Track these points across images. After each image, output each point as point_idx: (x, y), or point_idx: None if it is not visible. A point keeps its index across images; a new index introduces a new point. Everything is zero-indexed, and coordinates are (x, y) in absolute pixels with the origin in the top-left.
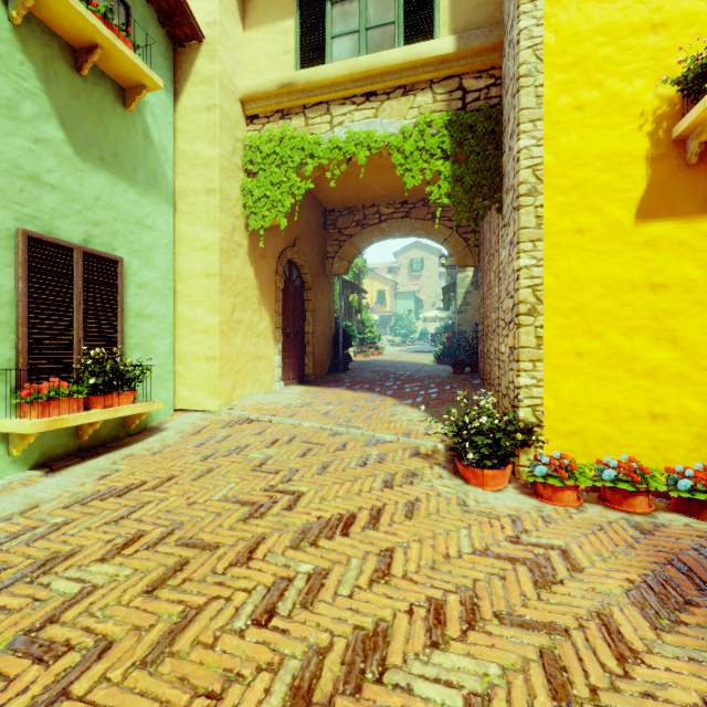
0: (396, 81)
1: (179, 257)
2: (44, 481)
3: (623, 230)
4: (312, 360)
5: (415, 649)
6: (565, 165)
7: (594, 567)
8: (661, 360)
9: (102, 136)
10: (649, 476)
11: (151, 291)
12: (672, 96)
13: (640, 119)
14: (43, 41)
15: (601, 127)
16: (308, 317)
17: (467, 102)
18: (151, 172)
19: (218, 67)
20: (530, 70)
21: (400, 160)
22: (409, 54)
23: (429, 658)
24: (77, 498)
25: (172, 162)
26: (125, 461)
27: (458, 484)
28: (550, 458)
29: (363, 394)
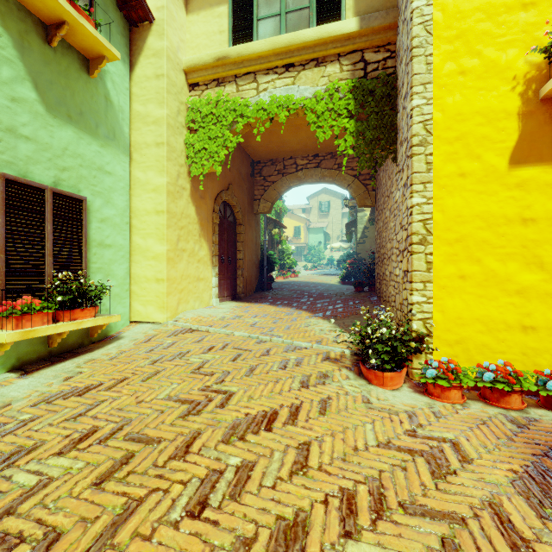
0: (310, 54)
1: (134, 198)
2: (18, 382)
3: (499, 174)
4: (242, 281)
5: (331, 538)
6: (450, 120)
7: (482, 458)
8: (530, 281)
9: (69, 97)
10: (522, 378)
11: (111, 225)
12: (539, 63)
13: (512, 82)
14: (19, 17)
15: (480, 89)
16: (239, 247)
17: (368, 71)
18: (111, 128)
19: (165, 43)
20: (421, 42)
21: (313, 119)
22: (320, 33)
23: (343, 548)
24: (44, 397)
25: (128, 121)
26: (87, 364)
27: (363, 384)
28: (439, 363)
29: (283, 309)
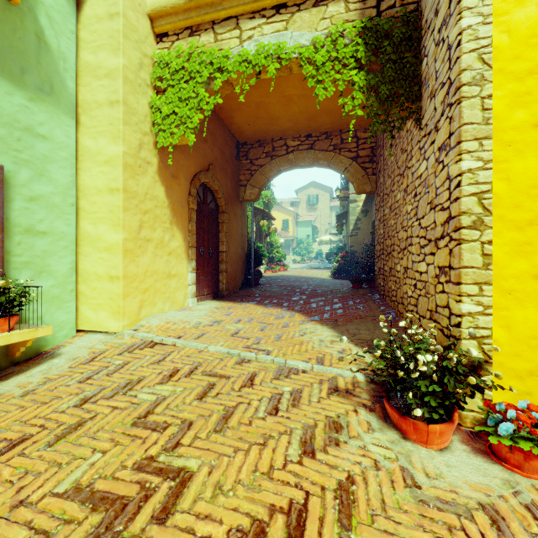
0: None
1: (82, 173)
2: None
3: None
4: (225, 277)
5: None
6: (520, 45)
7: None
8: None
9: None
10: None
11: (46, 205)
12: None
13: None
14: None
15: None
16: (222, 238)
17: (382, 9)
18: (46, 79)
19: None
20: None
21: (311, 72)
22: None
23: None
24: None
25: (74, 73)
26: None
27: (394, 439)
28: (517, 412)
29: (273, 310)
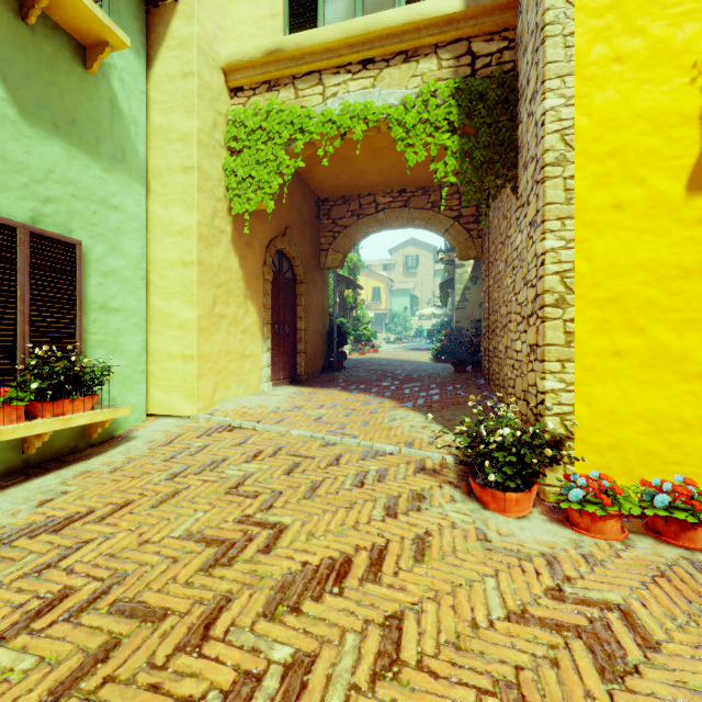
0: (396, 45)
1: (153, 244)
2: None
3: (671, 204)
4: (304, 359)
5: None
6: (600, 128)
7: (673, 640)
8: None
9: (55, 99)
10: None
11: (119, 280)
12: None
13: (692, 71)
14: None
15: (644, 82)
16: (300, 312)
17: (477, 68)
18: (119, 146)
19: (196, 29)
20: (558, 16)
21: (401, 134)
22: (411, 14)
23: None
24: (1, 535)
25: (145, 137)
26: (77, 480)
27: (475, 509)
28: (587, 480)
29: (359, 396)
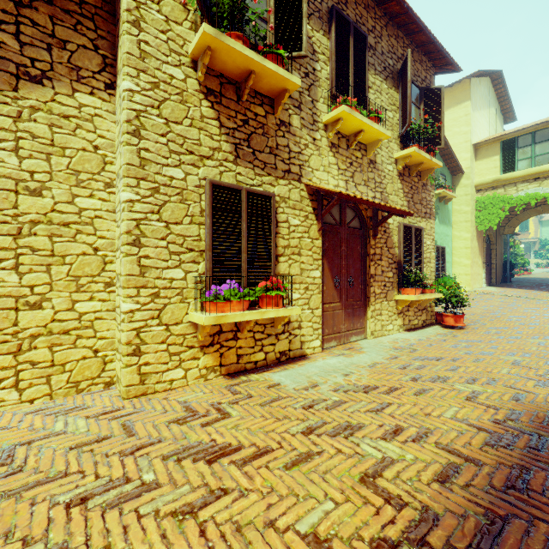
0: None
1: (453, 242)
2: None
3: None
4: (494, 276)
5: None
6: None
7: None
8: None
9: (441, 215)
10: None
11: (448, 254)
12: None
13: None
14: (435, 200)
15: None
16: (492, 257)
17: None
18: (448, 219)
19: (470, 181)
20: None
21: None
22: None
23: None
24: None
25: (451, 213)
26: None
27: None
28: None
29: (529, 290)
